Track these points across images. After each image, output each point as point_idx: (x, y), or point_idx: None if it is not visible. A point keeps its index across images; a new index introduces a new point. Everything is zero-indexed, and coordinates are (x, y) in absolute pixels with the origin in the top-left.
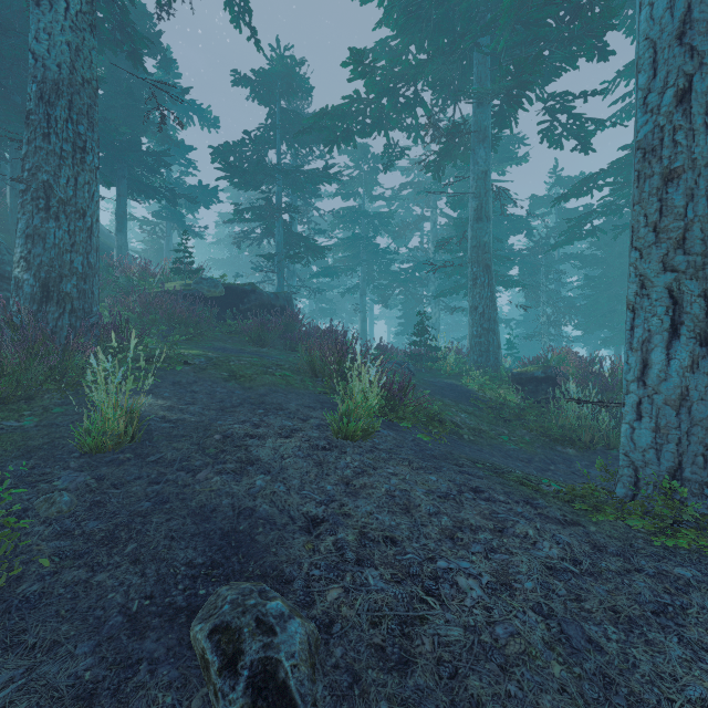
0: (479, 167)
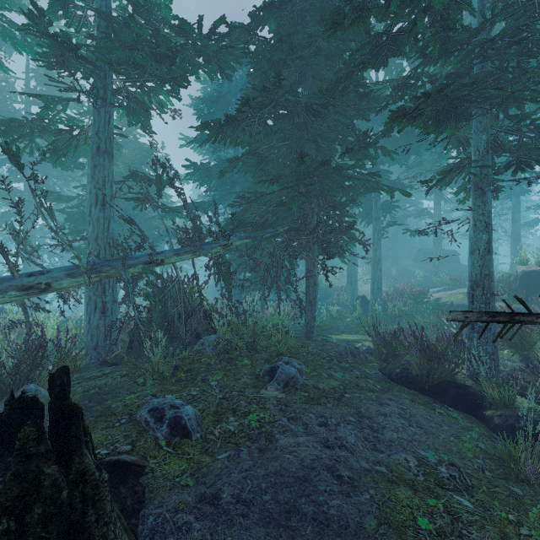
0: (512, 204)
